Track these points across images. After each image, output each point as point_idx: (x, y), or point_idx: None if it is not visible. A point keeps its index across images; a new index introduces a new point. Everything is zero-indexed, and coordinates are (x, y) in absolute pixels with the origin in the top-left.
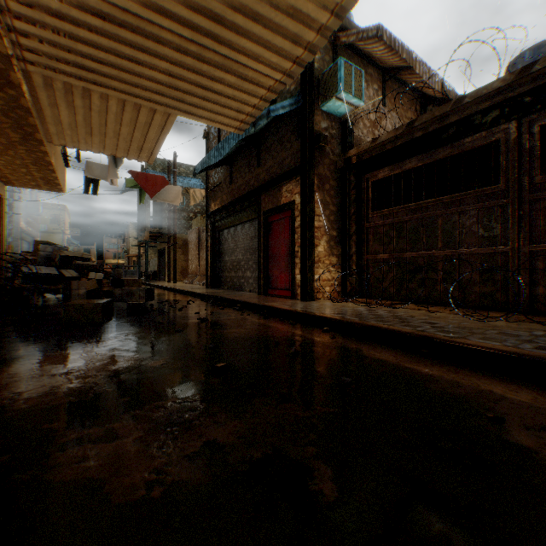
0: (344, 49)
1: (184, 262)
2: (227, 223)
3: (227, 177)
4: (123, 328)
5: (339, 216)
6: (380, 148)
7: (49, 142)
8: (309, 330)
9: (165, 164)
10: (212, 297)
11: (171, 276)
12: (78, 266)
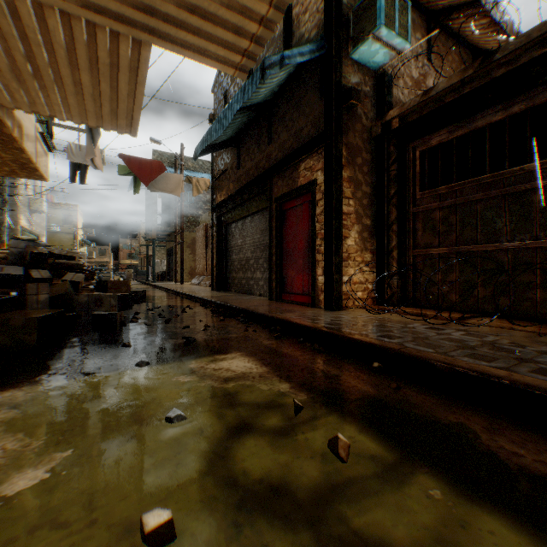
0: None
1: (193, 262)
2: (234, 215)
3: (234, 161)
4: (65, 355)
5: (373, 199)
6: (435, 103)
7: (3, 107)
8: (347, 366)
9: (173, 158)
10: (214, 303)
11: (179, 277)
12: (58, 265)
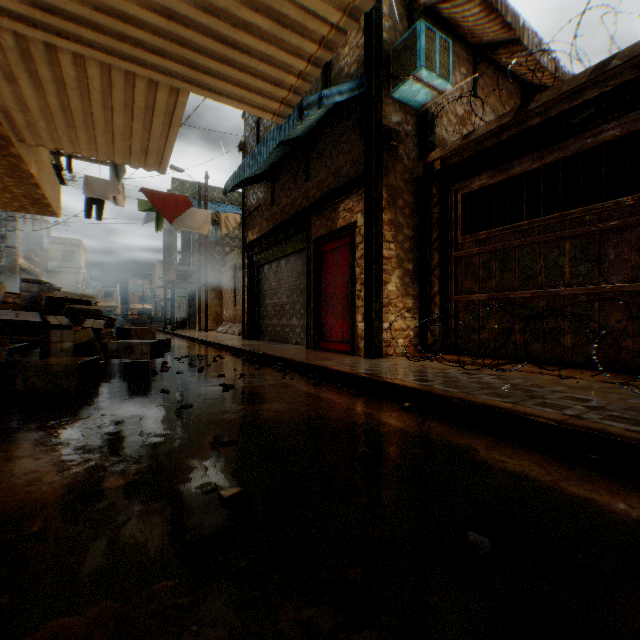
0: (422, 17)
1: (219, 307)
2: (268, 256)
3: (267, 197)
4: (106, 400)
5: (415, 243)
6: (476, 147)
7: (24, 143)
8: (381, 406)
9: (196, 187)
10: (247, 351)
11: (203, 324)
12: (74, 311)
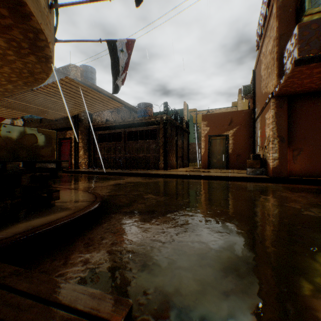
0: None
1: None
2: None
3: (39, 119)
4: None
5: (88, 143)
6: (99, 126)
7: None
8: (76, 174)
9: None
10: None
11: None
12: None
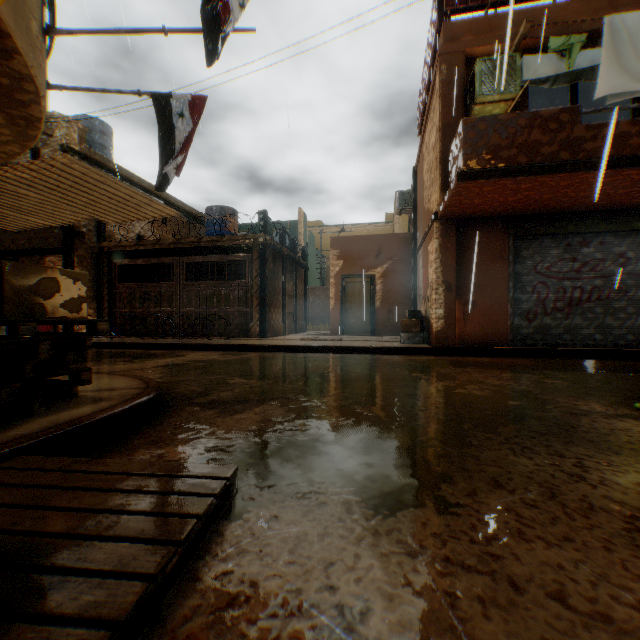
0: None
1: None
2: None
3: None
4: None
5: (96, 283)
6: (124, 248)
7: None
8: None
9: None
10: None
11: None
12: None
